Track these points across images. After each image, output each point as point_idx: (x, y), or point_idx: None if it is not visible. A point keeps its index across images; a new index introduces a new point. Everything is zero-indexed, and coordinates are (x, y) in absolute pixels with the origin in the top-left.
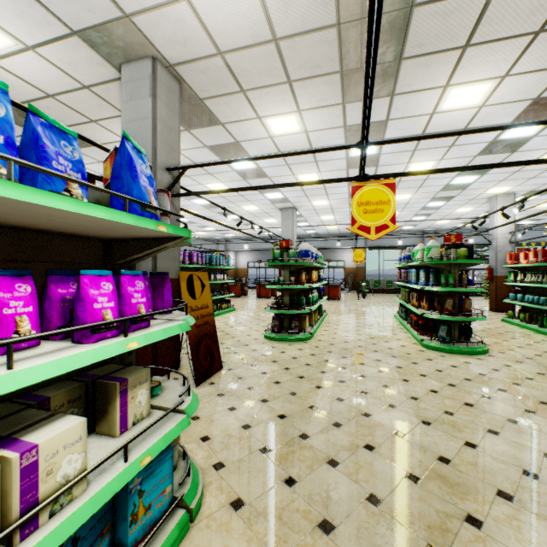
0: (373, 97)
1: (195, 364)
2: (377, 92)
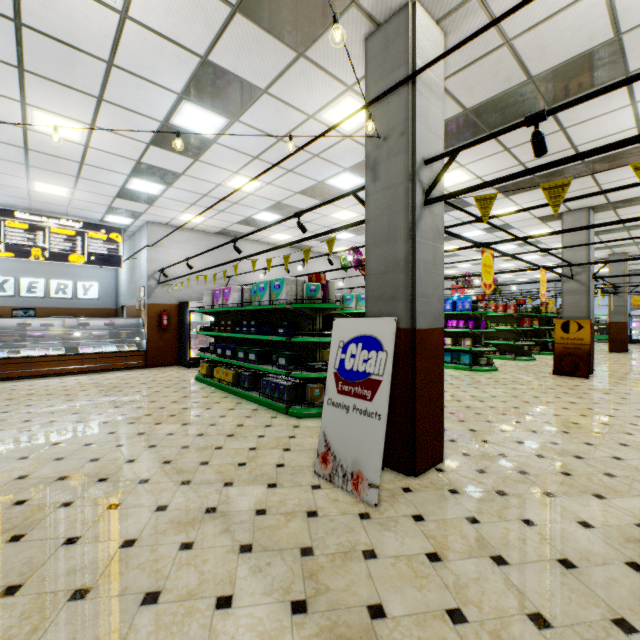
0: None
1: (555, 365)
2: (632, 153)
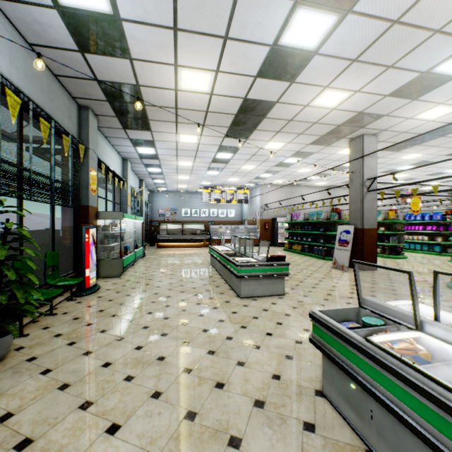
0: None
1: None
2: None
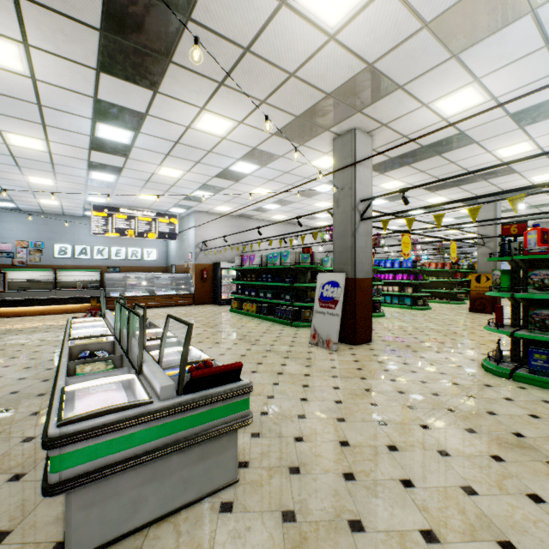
0: (510, 169)
1: (470, 305)
2: (505, 170)
